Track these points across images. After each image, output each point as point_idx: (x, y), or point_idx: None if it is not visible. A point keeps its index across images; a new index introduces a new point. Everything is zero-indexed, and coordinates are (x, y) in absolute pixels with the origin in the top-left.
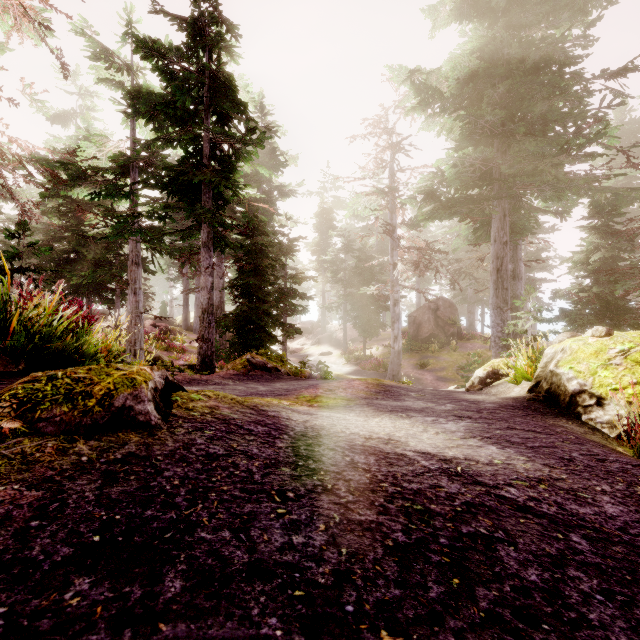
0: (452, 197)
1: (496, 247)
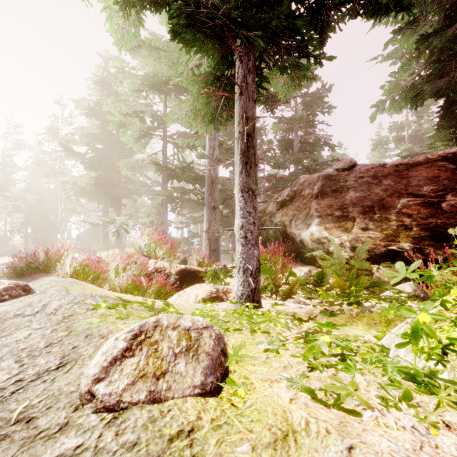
0: (83, 191)
1: (103, 213)
